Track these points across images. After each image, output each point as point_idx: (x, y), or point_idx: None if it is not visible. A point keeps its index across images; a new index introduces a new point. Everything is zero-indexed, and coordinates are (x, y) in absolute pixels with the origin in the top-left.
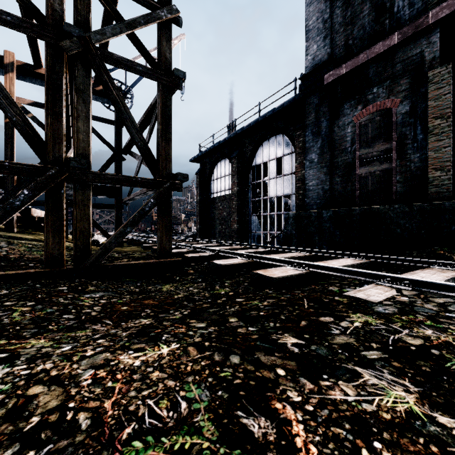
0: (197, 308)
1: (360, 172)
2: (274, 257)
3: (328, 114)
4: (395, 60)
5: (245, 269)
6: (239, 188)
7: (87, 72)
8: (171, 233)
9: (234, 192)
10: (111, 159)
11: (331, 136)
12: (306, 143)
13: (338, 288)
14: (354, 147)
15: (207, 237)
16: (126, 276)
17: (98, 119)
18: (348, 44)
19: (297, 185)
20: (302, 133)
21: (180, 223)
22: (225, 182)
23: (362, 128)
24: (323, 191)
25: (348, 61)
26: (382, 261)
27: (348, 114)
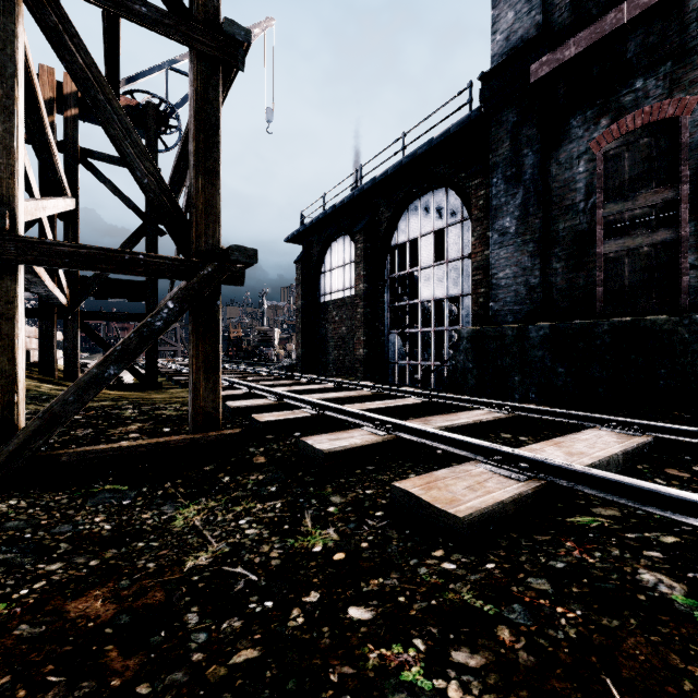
0: (206, 682)
1: (606, 249)
2: (439, 423)
3: (538, 141)
4: (688, 15)
5: (378, 456)
6: (369, 284)
7: (5, 2)
8: (219, 375)
9: (360, 292)
10: (138, 233)
11: (544, 182)
12: (492, 198)
13: (676, 583)
14: (592, 201)
15: (315, 369)
16: (107, 477)
17: (114, 160)
18: (580, 0)
19: (474, 277)
20: (484, 181)
21: (273, 344)
22: (344, 275)
23: (611, 162)
24: (526, 288)
25: (580, 31)
26: (683, 439)
27: (578, 138)
